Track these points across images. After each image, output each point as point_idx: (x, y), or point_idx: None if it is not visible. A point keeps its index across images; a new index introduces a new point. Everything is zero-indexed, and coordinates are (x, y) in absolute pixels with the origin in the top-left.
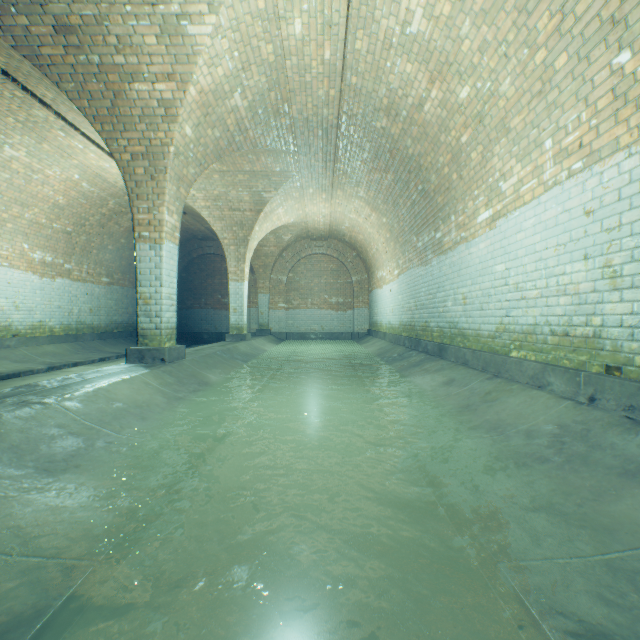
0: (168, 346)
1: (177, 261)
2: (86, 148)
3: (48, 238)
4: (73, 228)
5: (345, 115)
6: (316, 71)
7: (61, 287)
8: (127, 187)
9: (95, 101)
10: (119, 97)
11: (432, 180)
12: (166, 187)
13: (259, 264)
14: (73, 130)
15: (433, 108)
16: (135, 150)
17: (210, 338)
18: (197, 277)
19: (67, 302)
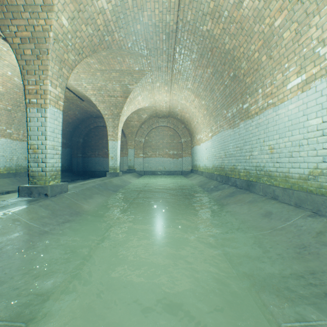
0: (52, 184)
1: (61, 122)
2: (9, 50)
3: None
4: (12, 107)
5: (181, 22)
6: None
7: (4, 144)
8: (19, 65)
9: None
10: None
11: (243, 66)
12: (48, 65)
13: (128, 132)
14: None
15: (251, 2)
16: (23, 35)
17: (101, 174)
18: (93, 139)
19: (9, 153)
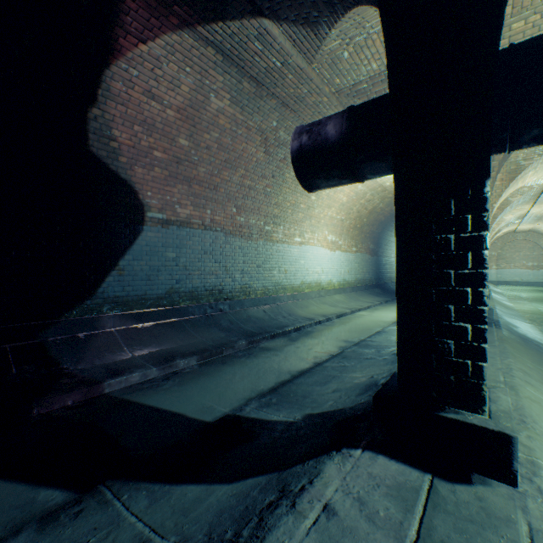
0: None
1: None
2: None
3: None
4: None
5: None
6: (537, 213)
7: None
8: None
9: None
10: None
11: None
12: None
13: None
14: None
15: None
16: None
17: None
18: None
19: None
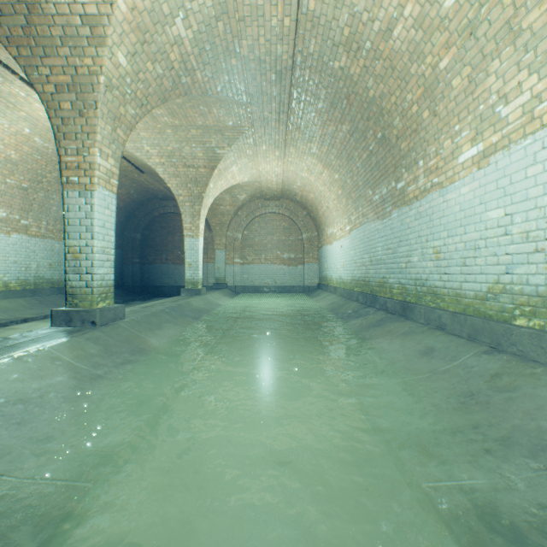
0: (102, 306)
1: (115, 211)
2: (29, 96)
3: (1, 193)
4: (29, 184)
5: (300, 55)
6: None
7: (17, 242)
8: (52, 125)
9: (6, 17)
10: (34, 12)
11: (395, 124)
12: (97, 125)
13: (216, 222)
14: (9, 73)
15: (405, 31)
16: (59, 80)
17: (170, 291)
18: (158, 234)
19: (24, 257)
